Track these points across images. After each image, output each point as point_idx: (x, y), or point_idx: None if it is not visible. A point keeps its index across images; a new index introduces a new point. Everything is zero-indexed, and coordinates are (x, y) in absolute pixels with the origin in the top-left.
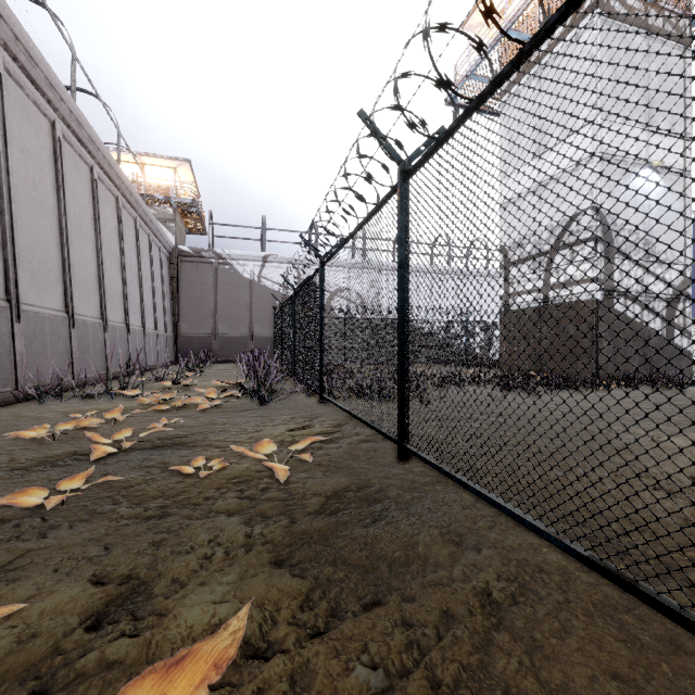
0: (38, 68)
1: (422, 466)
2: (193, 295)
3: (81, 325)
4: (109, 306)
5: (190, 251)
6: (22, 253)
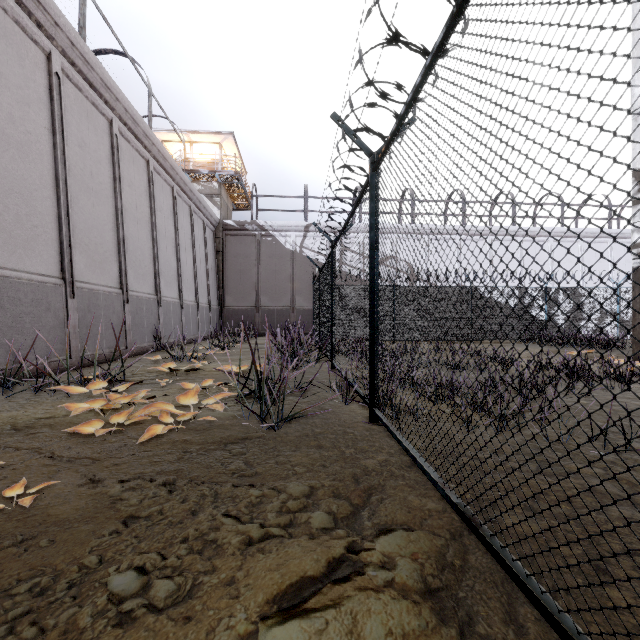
0: None
1: None
2: (237, 268)
3: (88, 294)
4: (133, 275)
5: (234, 224)
6: None
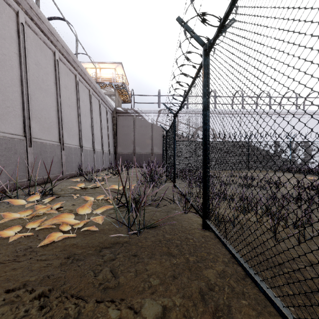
0: None
1: None
2: (124, 133)
3: (40, 145)
4: (66, 135)
5: (122, 110)
6: None
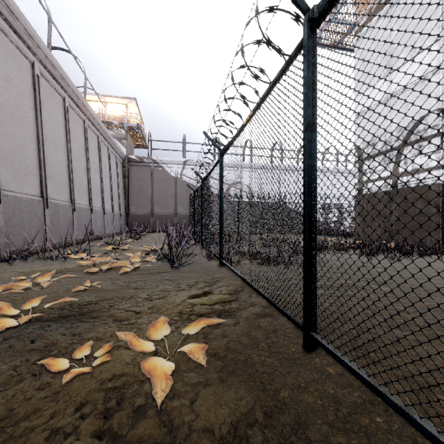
0: (18, 21)
1: (337, 364)
2: (138, 188)
3: (54, 206)
4: (77, 194)
5: (136, 158)
6: (4, 153)
